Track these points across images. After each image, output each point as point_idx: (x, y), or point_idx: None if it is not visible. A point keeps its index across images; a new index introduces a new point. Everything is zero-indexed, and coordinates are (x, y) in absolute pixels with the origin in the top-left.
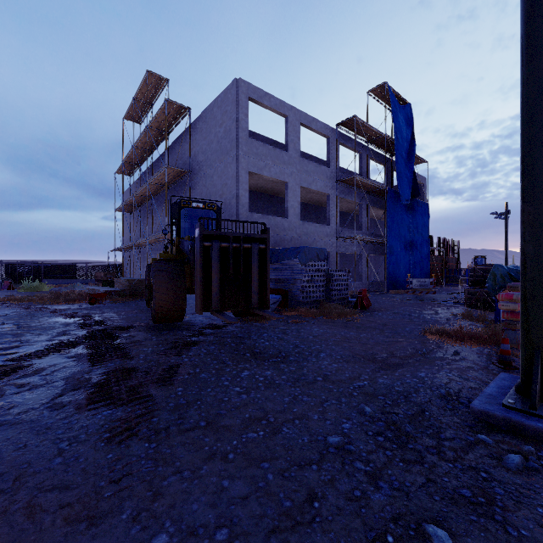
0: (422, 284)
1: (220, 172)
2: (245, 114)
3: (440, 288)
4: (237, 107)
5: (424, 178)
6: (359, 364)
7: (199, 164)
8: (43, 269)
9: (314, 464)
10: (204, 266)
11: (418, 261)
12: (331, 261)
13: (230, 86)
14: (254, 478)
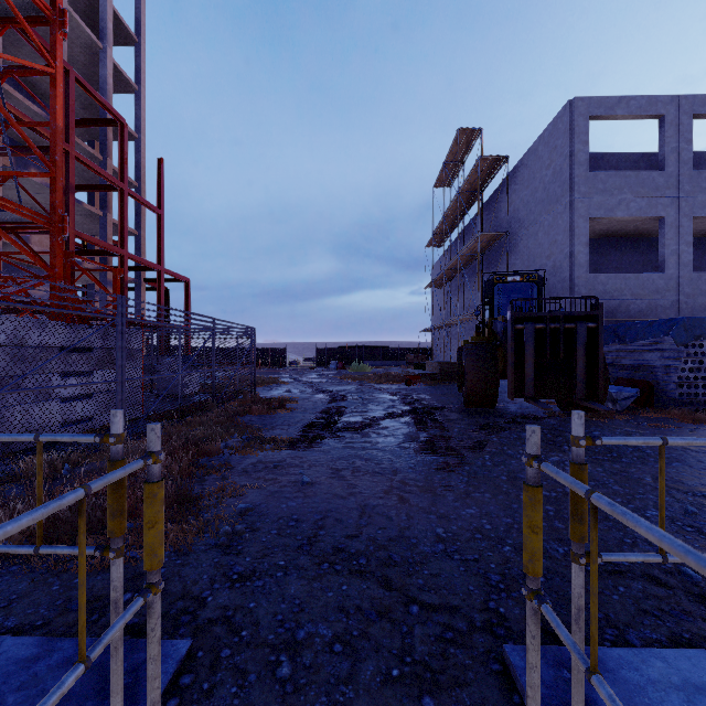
0: None
1: (546, 227)
2: (584, 141)
3: None
4: (572, 137)
5: None
6: None
7: (519, 220)
8: (364, 351)
9: None
10: (516, 350)
11: None
12: None
13: (560, 114)
14: None
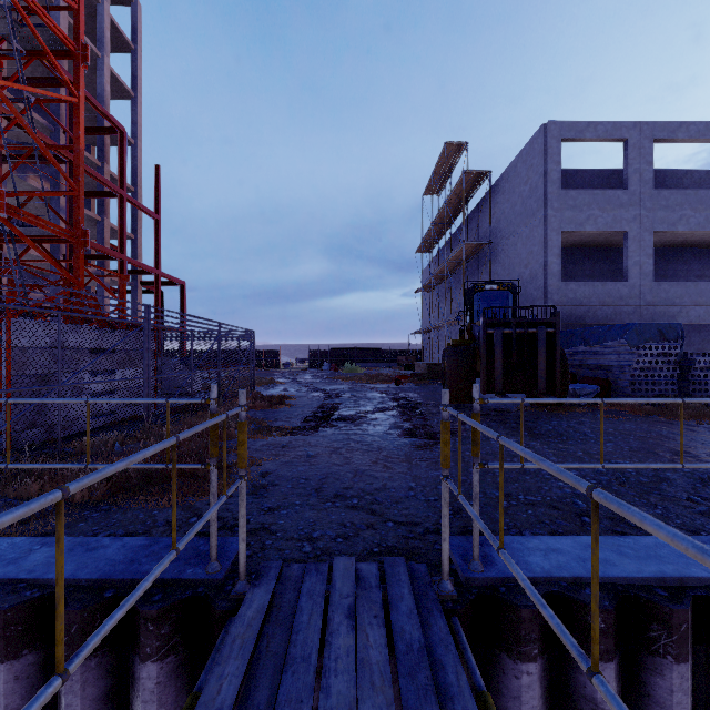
0: None
1: (524, 238)
2: (556, 162)
3: None
4: (546, 157)
5: None
6: (646, 455)
7: (501, 231)
8: (356, 353)
9: (528, 477)
10: (488, 351)
11: None
12: None
13: (536, 135)
14: (487, 472)
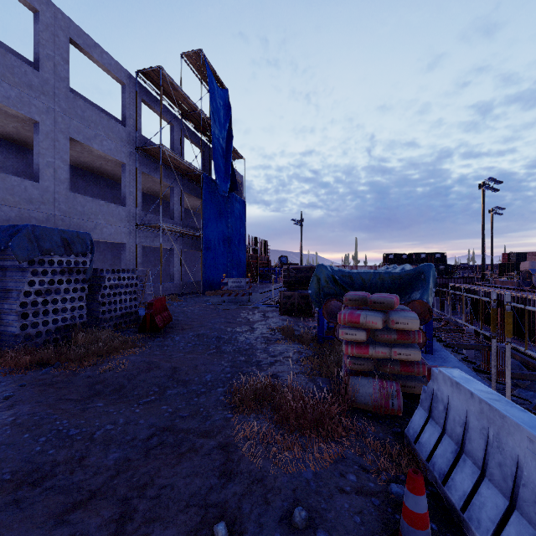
0: (238, 285)
1: None
2: None
3: (256, 286)
4: None
5: (242, 176)
6: None
7: None
8: None
9: None
10: None
11: (236, 259)
12: (128, 256)
13: None
14: None
